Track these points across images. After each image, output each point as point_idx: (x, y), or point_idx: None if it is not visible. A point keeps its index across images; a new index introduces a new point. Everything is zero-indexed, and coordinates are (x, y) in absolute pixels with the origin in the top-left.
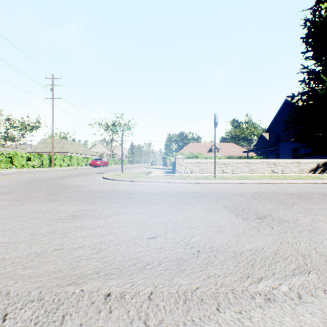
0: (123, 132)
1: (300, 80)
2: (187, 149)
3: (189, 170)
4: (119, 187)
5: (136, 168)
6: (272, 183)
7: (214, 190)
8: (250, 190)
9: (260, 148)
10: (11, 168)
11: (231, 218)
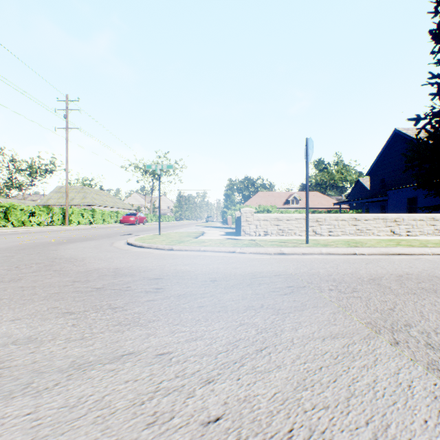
0: (162, 173)
1: (432, 93)
2: (255, 201)
3: (262, 230)
4: (143, 263)
5: (183, 227)
6: (407, 254)
7: (316, 269)
8: (385, 271)
9: (359, 199)
10: (6, 226)
11: (435, 392)
